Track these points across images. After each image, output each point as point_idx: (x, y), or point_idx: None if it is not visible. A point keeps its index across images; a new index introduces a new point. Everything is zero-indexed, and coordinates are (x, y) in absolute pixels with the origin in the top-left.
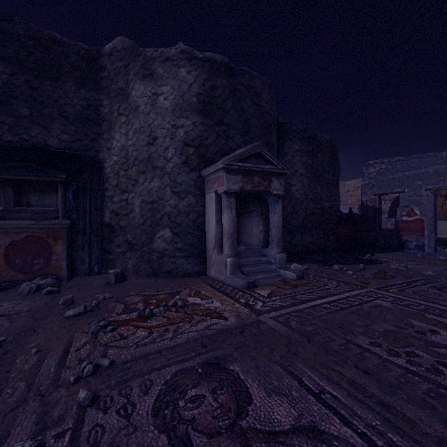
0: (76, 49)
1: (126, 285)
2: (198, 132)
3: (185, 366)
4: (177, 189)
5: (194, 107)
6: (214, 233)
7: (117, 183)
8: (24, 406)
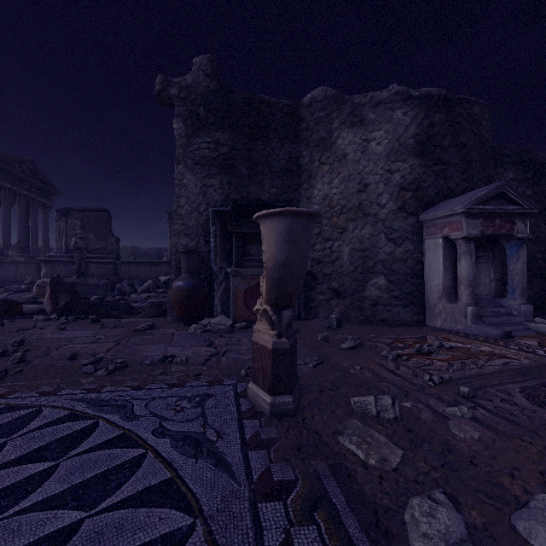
0: (280, 107)
1: (349, 330)
2: (415, 175)
3: (524, 385)
4: (393, 236)
5: (411, 149)
6: (441, 281)
7: (319, 231)
8: (413, 394)
